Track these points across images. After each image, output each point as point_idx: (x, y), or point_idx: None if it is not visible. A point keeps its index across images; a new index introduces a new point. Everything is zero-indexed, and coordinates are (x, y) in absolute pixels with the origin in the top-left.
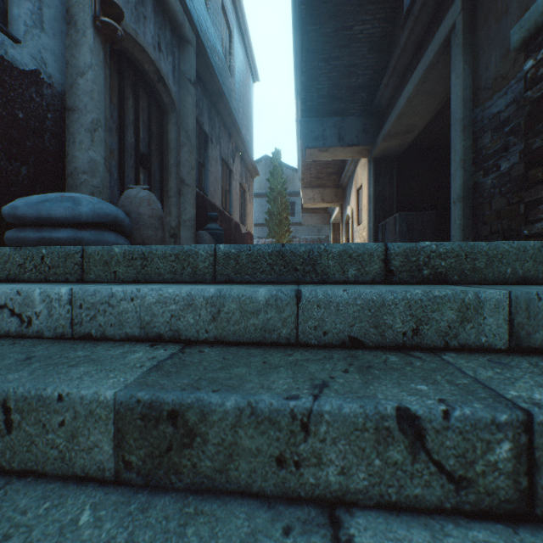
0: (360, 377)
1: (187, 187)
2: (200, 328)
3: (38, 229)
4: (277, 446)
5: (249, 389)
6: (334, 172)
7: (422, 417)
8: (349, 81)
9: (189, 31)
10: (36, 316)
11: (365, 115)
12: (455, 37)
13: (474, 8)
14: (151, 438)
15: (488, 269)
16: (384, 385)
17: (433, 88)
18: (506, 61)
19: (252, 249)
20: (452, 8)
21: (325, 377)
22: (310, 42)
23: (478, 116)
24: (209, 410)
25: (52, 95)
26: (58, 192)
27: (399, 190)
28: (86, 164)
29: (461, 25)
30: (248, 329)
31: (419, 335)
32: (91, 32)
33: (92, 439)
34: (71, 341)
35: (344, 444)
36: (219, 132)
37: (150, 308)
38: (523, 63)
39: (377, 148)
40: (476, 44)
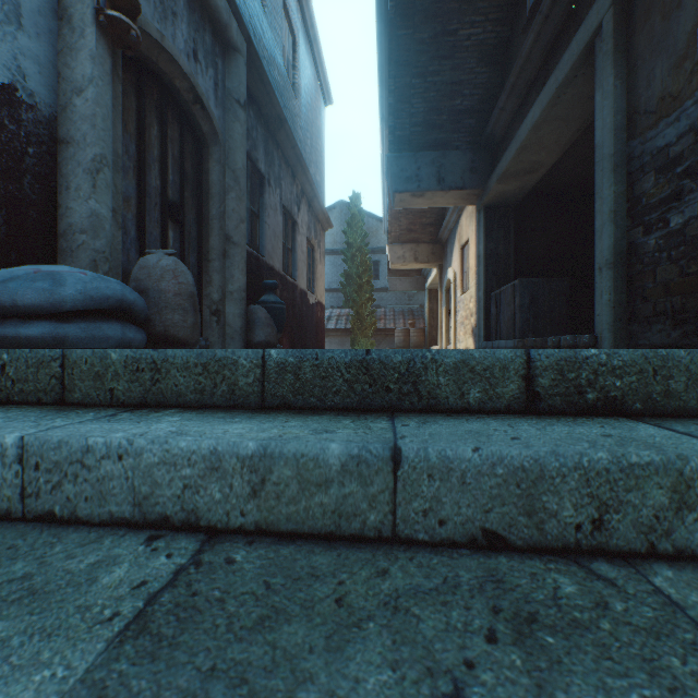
0: (523, 661)
1: (235, 247)
2: (232, 508)
3: None
4: None
5: None
6: (431, 223)
7: None
8: (452, 103)
9: (237, 35)
10: None
11: (473, 149)
12: (601, 42)
13: (630, 2)
14: None
15: (689, 393)
16: None
17: (568, 113)
18: (679, 74)
19: (320, 358)
20: (598, 3)
21: (456, 661)
22: (401, 52)
23: (636, 151)
24: None
25: (34, 121)
26: (44, 259)
27: (517, 248)
28: (85, 219)
29: (612, 26)
30: (311, 512)
31: (604, 530)
32: (92, 31)
33: None
34: (19, 526)
35: None
36: (279, 171)
37: (150, 472)
38: None
39: (490, 193)
40: (632, 51)
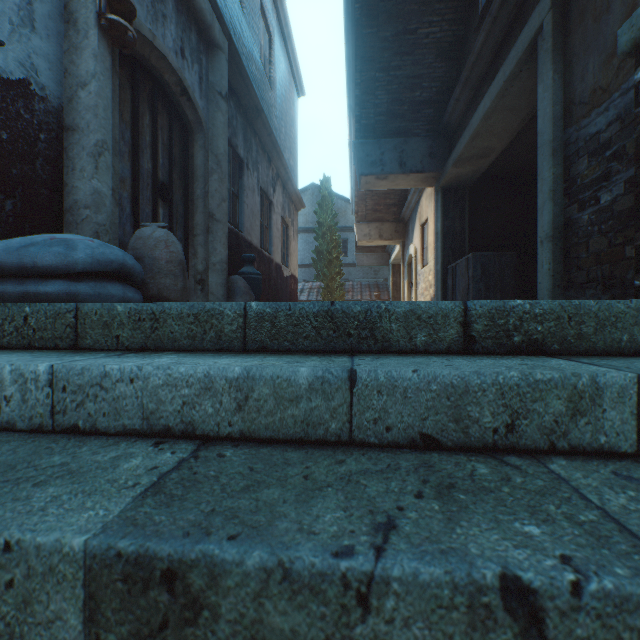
0: (440, 507)
1: (217, 223)
2: (222, 420)
3: (21, 281)
4: (321, 627)
5: (281, 535)
6: (394, 204)
7: (540, 591)
8: (412, 94)
9: (219, 34)
10: (6, 402)
11: (431, 136)
12: (542, 41)
13: (567, 6)
14: (137, 609)
15: (598, 335)
16: (477, 525)
17: (515, 103)
18: (608, 69)
19: (292, 308)
20: (539, 6)
21: (390, 507)
22: (366, 48)
23: (572, 137)
24: (222, 570)
25: (45, 111)
26: (53, 231)
27: (472, 225)
28: (88, 196)
29: (551, 26)
30: (285, 422)
31: (515, 433)
32: (94, 33)
33: (52, 607)
34: (51, 436)
35: (422, 627)
36: (256, 156)
37: (155, 392)
38: (629, 71)
39: (446, 176)
40: (569, 49)
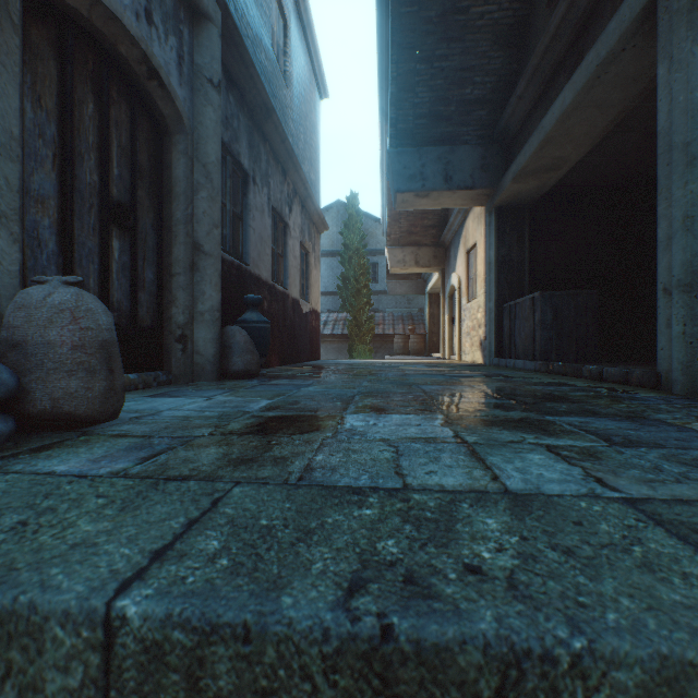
0: None
1: (206, 257)
2: None
3: None
4: None
5: None
6: (433, 225)
7: None
8: (461, 92)
9: None
10: None
11: (484, 144)
12: (667, 0)
13: None
14: None
15: None
16: None
17: (606, 97)
18: None
19: (255, 636)
20: None
21: None
22: (404, 32)
23: None
24: None
25: None
26: None
27: (531, 254)
28: None
29: None
30: None
31: None
32: None
33: None
34: None
35: None
36: (267, 168)
37: None
38: None
39: (503, 193)
40: None
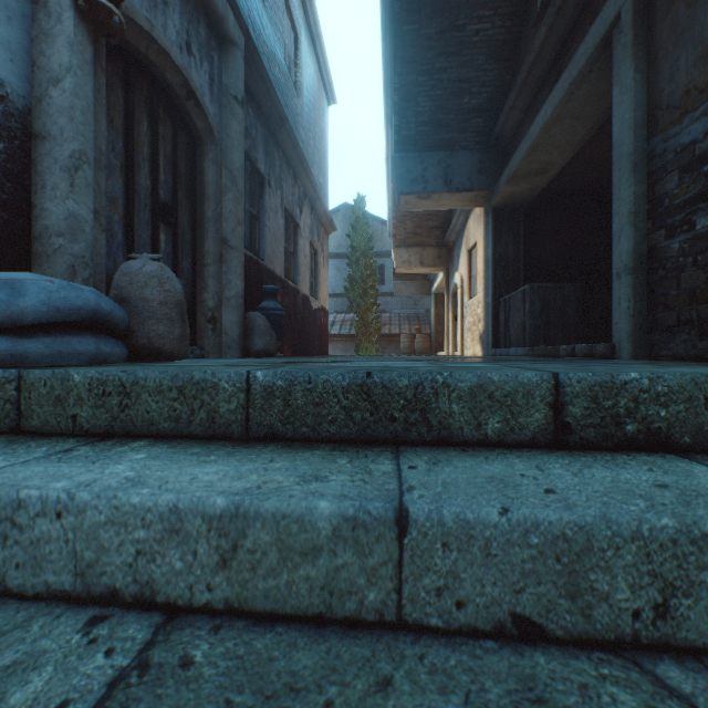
0: None
1: (232, 251)
2: (196, 581)
3: None
4: None
5: None
6: (437, 226)
7: None
8: (459, 101)
9: (234, 28)
10: None
11: (481, 149)
12: (619, 34)
13: None
14: None
15: None
16: None
17: (582, 110)
18: (706, 65)
19: (313, 381)
20: None
21: None
22: (407, 48)
23: (658, 149)
24: None
25: (5, 113)
26: (16, 265)
27: (527, 252)
28: (62, 221)
29: (631, 15)
30: (295, 587)
31: (670, 618)
32: (69, 16)
33: None
34: None
35: None
36: (280, 172)
37: (95, 534)
38: None
39: (499, 195)
40: (653, 42)
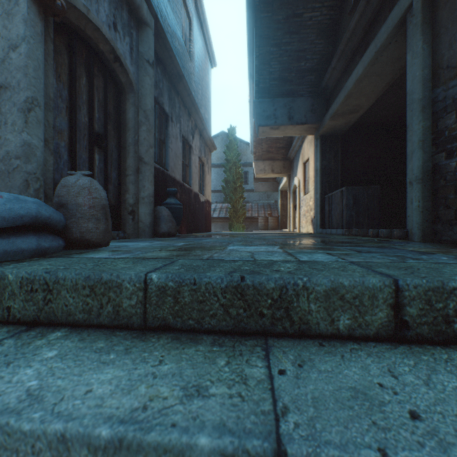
0: None
1: (146, 165)
2: None
3: None
4: None
5: None
6: (283, 147)
7: None
8: (298, 64)
9: (147, 14)
10: None
11: (313, 96)
12: (411, 17)
13: None
14: None
15: None
16: None
17: (382, 70)
18: None
19: (198, 283)
20: None
21: None
22: (263, 29)
23: (440, 96)
24: None
25: None
26: None
27: (343, 164)
28: (19, 147)
29: (420, 4)
30: None
31: None
32: (24, 0)
33: None
34: None
35: None
36: (179, 112)
37: None
38: None
39: (324, 127)
40: (437, 22)
